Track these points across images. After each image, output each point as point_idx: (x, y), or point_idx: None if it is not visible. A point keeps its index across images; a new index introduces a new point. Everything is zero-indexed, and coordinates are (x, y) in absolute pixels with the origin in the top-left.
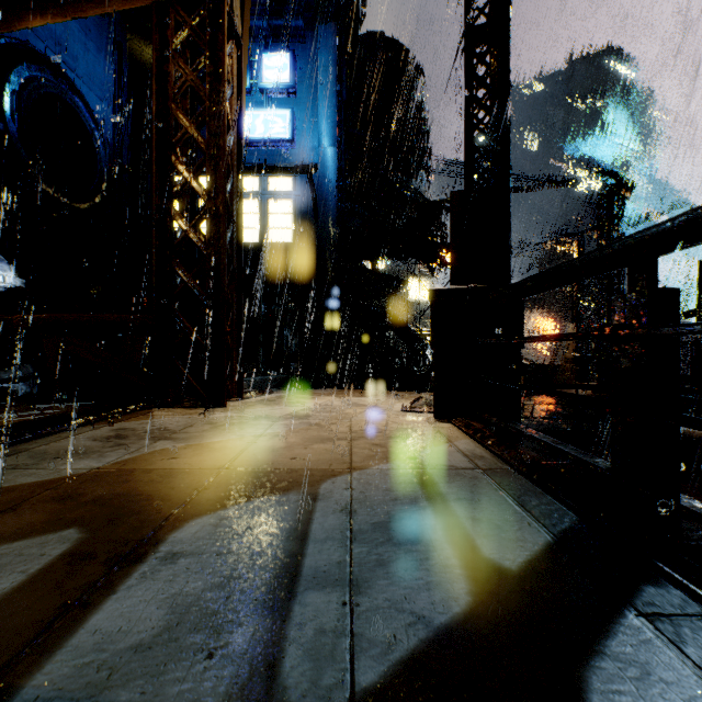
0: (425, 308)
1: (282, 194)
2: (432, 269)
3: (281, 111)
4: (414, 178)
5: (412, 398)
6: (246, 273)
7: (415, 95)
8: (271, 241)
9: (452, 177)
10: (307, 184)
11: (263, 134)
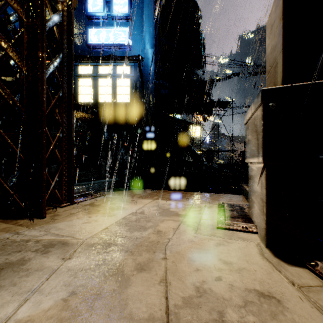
0: (198, 140)
1: (124, 75)
2: (205, 118)
3: (123, 28)
4: (196, 68)
5: (213, 202)
6: (93, 111)
7: (196, 23)
8: (118, 101)
9: (218, 65)
10: (138, 70)
11: (113, 41)
